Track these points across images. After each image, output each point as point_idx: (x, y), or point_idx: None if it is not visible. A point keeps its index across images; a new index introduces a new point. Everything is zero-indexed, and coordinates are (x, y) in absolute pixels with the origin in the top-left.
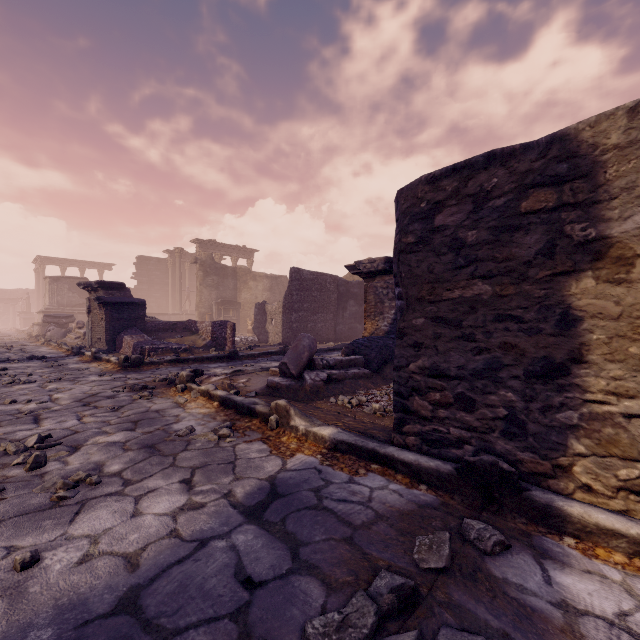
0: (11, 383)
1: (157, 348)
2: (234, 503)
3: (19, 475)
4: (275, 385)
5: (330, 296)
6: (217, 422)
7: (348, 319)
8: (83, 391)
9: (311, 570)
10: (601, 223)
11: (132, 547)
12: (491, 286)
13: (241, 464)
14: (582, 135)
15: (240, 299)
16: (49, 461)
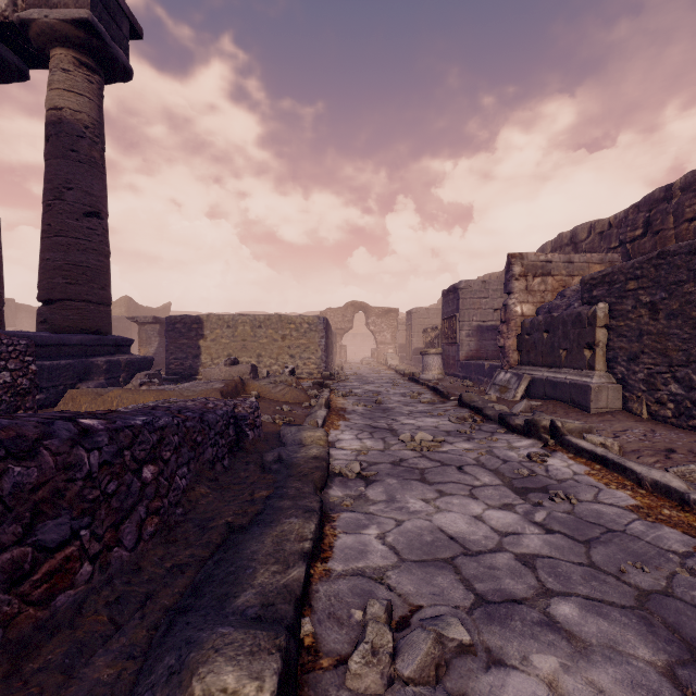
0: None
1: None
2: None
3: None
4: None
5: None
6: None
7: None
8: None
9: None
10: (204, 332)
11: None
12: (187, 341)
13: None
14: (201, 317)
15: None
16: None
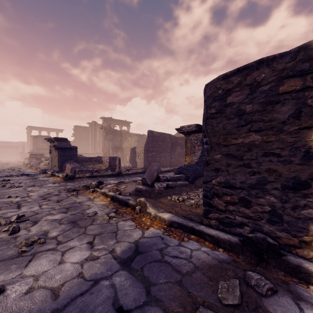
0: (10, 187)
1: (82, 170)
2: (115, 256)
3: (4, 237)
4: (139, 189)
5: (167, 144)
6: (109, 209)
7: (176, 156)
8: (44, 191)
9: (157, 302)
10: None
11: (56, 283)
12: (261, 136)
13: (120, 233)
14: None
15: (123, 146)
16: (21, 229)
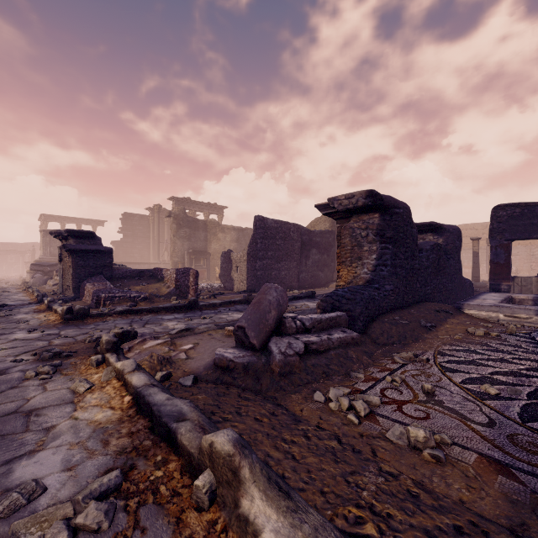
0: None
1: (113, 297)
2: None
3: None
4: (226, 363)
5: (293, 244)
6: (104, 458)
7: (311, 267)
8: None
9: None
10: None
11: None
12: None
13: None
14: None
15: (210, 249)
16: None
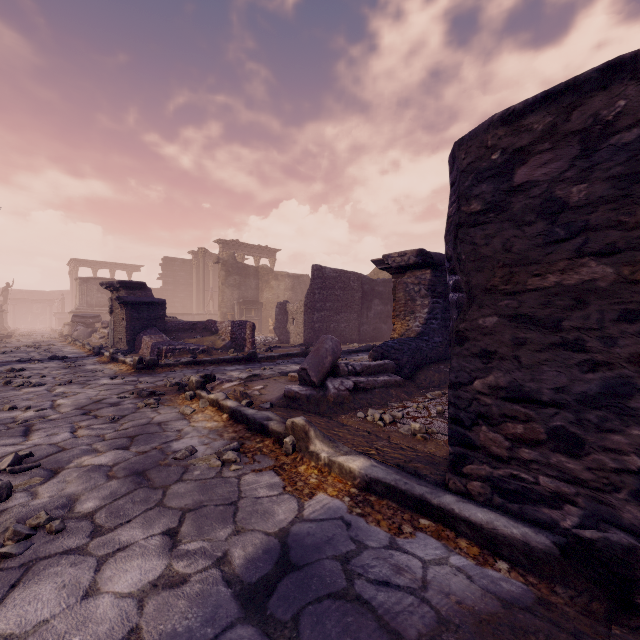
0: (21, 386)
1: (174, 349)
2: (229, 576)
3: None
4: (293, 395)
5: (354, 295)
6: (223, 441)
7: (373, 319)
8: (89, 396)
9: None
10: None
11: None
12: (614, 267)
13: (245, 506)
14: None
15: (262, 299)
16: (16, 491)
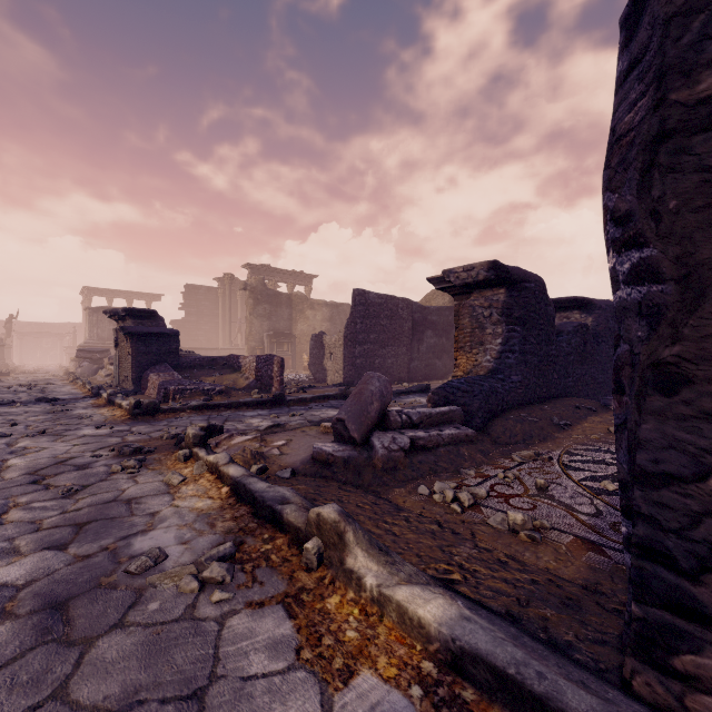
0: None
1: (184, 389)
2: None
3: None
4: (325, 457)
5: (403, 325)
6: (213, 536)
7: (425, 354)
8: (55, 454)
9: None
10: None
11: None
12: None
13: (218, 705)
14: None
15: (296, 331)
16: None
